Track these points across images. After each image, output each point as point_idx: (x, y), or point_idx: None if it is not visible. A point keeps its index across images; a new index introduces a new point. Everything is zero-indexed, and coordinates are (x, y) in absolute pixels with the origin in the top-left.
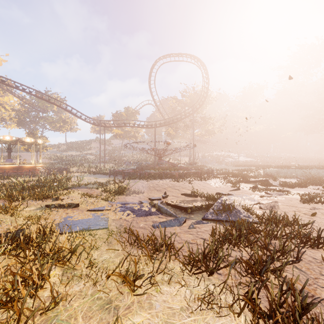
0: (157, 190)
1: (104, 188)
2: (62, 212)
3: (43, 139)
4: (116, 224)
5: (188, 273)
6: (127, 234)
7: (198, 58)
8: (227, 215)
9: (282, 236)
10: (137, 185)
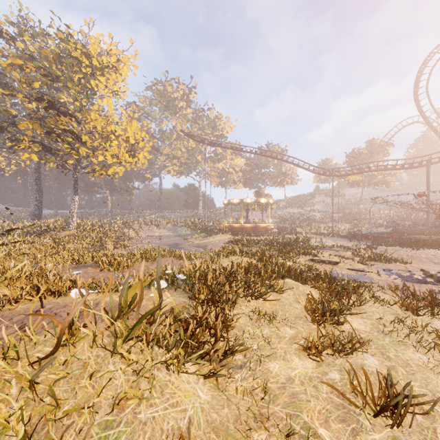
0: (434, 263)
1: (354, 251)
2: (324, 266)
3: (268, 198)
4: (383, 283)
5: None
6: (399, 290)
7: None
8: None
9: None
10: (399, 253)
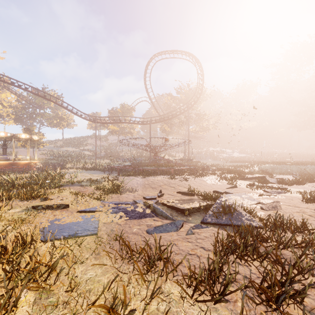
0: (152, 188)
1: (97, 185)
2: (50, 214)
3: (40, 136)
4: (107, 228)
5: (188, 298)
6: (118, 242)
7: (193, 55)
8: (228, 218)
9: (294, 246)
10: (132, 182)
